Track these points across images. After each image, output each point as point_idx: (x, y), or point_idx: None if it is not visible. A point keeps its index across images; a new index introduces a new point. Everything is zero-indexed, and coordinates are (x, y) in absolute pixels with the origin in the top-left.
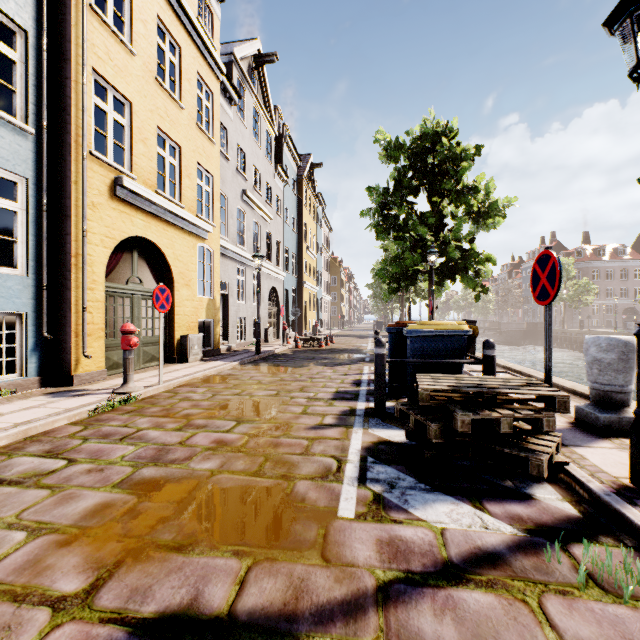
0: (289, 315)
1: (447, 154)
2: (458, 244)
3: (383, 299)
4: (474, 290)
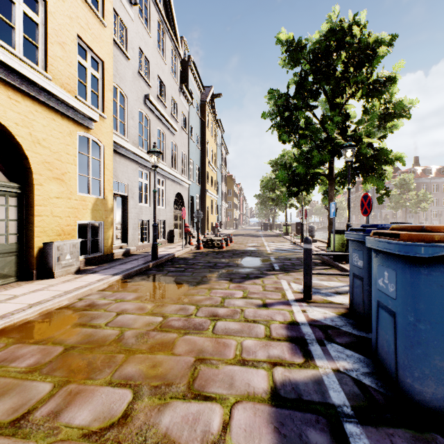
0: (194, 218)
1: (356, 47)
2: (369, 141)
3: (283, 202)
4: (378, 192)
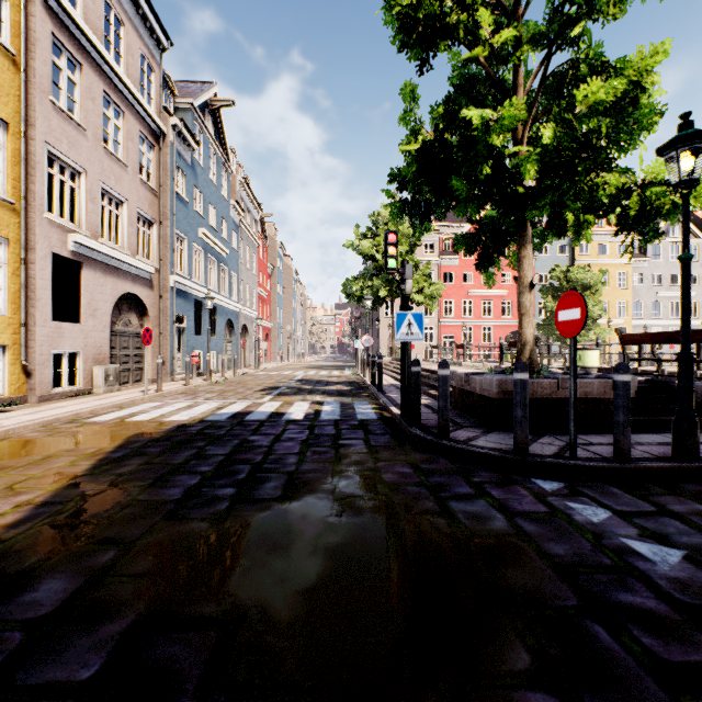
0: None
1: None
2: None
3: None
4: None
